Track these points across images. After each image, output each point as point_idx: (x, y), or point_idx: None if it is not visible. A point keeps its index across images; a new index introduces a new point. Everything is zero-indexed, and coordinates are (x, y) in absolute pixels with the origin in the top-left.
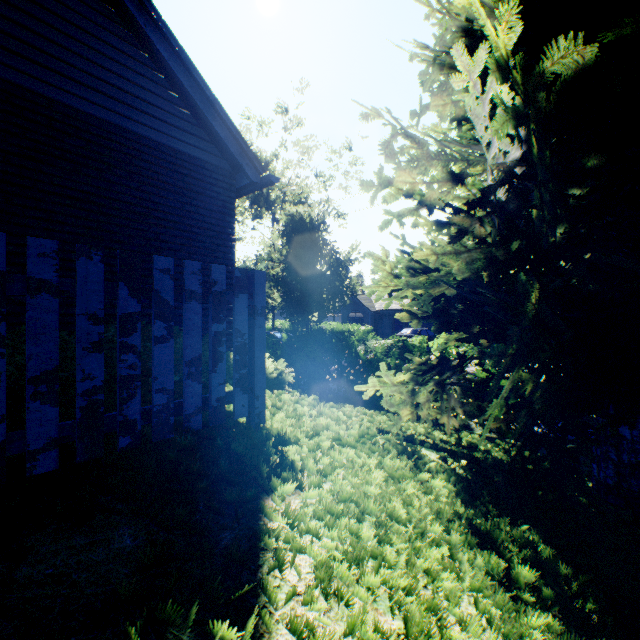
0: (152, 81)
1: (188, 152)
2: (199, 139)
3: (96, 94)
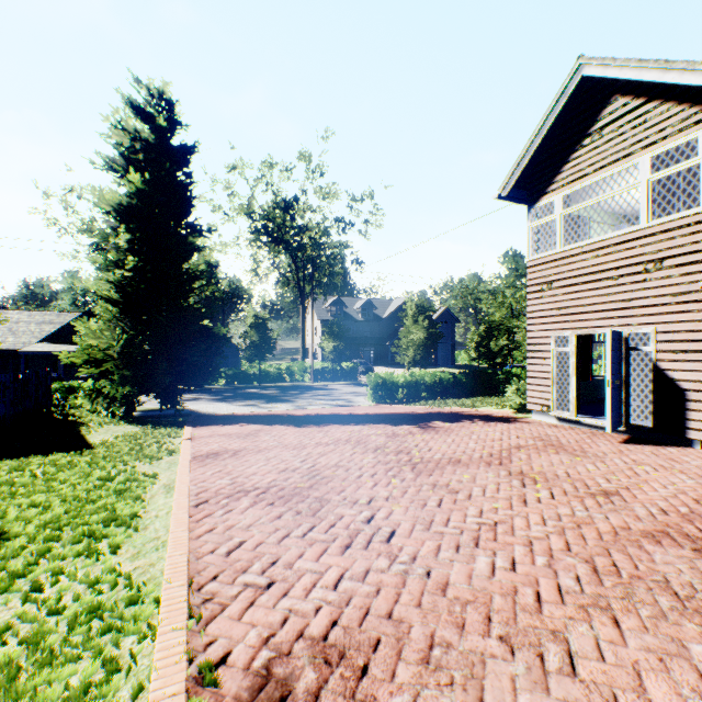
0: None
1: None
2: None
3: None
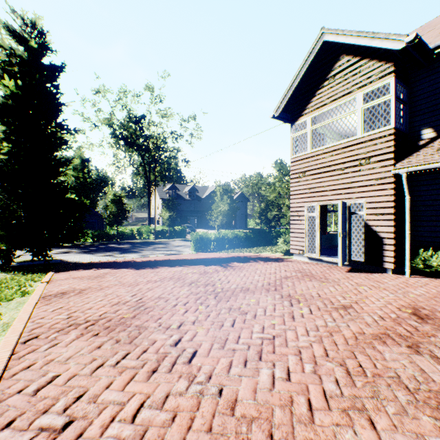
0: None
1: None
2: None
3: None
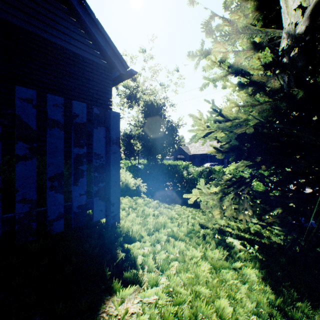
0: (59, 10)
1: (82, 55)
2: (89, 48)
3: (22, 13)
